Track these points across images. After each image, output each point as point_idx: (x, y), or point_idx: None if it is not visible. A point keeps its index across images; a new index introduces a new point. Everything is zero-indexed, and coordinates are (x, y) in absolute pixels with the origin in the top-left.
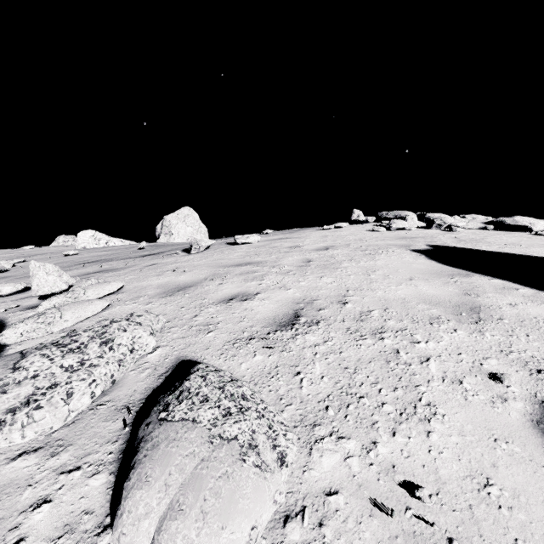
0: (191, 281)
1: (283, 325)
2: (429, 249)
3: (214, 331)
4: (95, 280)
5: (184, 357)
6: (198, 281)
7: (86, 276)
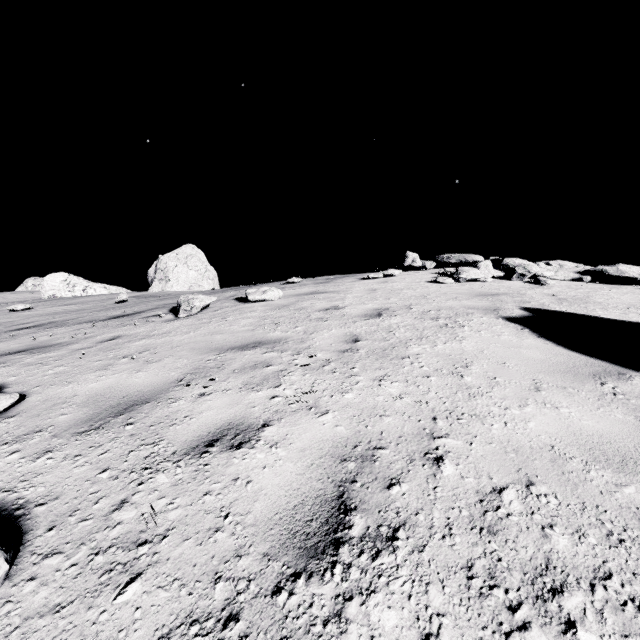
0: (151, 387)
1: (313, 547)
2: (528, 316)
3: (145, 573)
4: None
5: None
6: (163, 388)
7: None
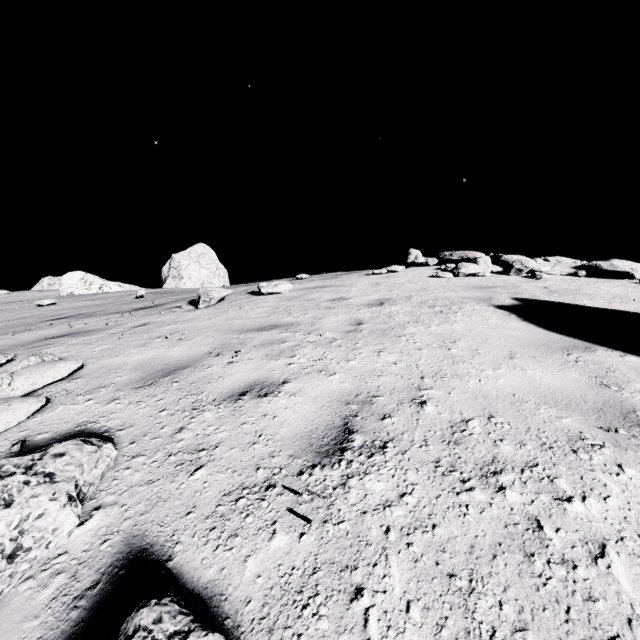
0: (187, 358)
1: (325, 452)
2: (518, 305)
3: (206, 465)
4: (36, 357)
5: (140, 538)
6: (197, 358)
7: (43, 343)
